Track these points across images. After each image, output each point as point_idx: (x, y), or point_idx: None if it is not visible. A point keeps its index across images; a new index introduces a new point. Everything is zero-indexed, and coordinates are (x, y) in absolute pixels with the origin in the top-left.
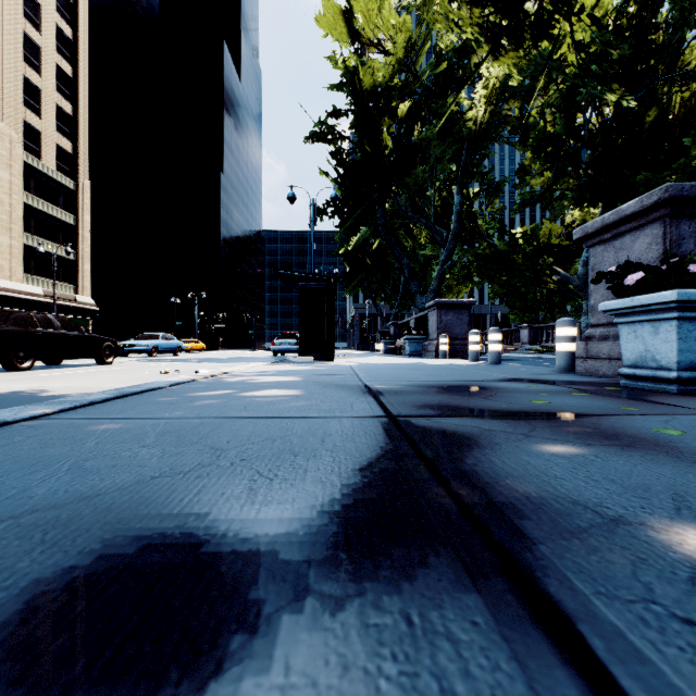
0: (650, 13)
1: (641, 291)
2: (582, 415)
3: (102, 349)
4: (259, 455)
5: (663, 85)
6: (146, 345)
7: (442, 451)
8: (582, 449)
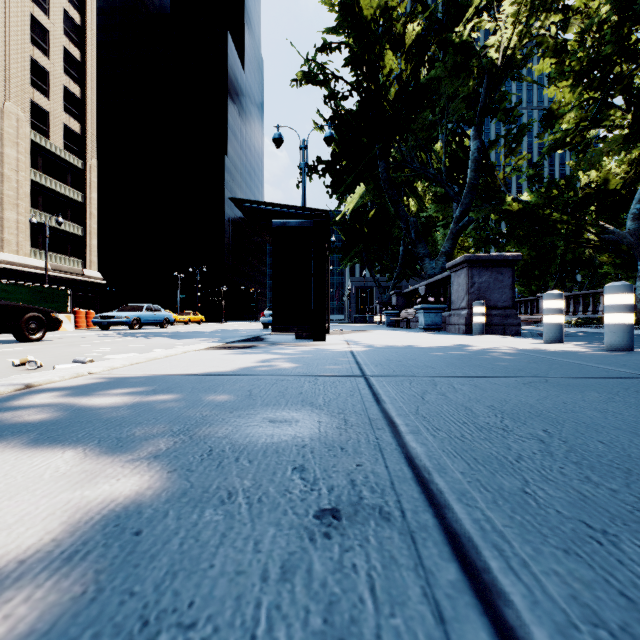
0: None
1: None
2: None
3: (23, 321)
4: None
5: None
6: (125, 316)
7: None
8: None
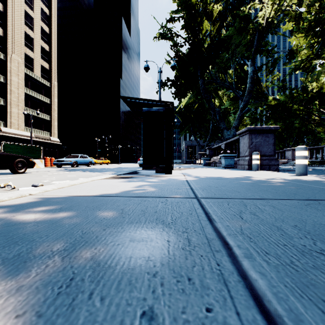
0: None
1: None
2: None
3: (14, 163)
4: None
5: None
6: (69, 160)
7: None
8: None
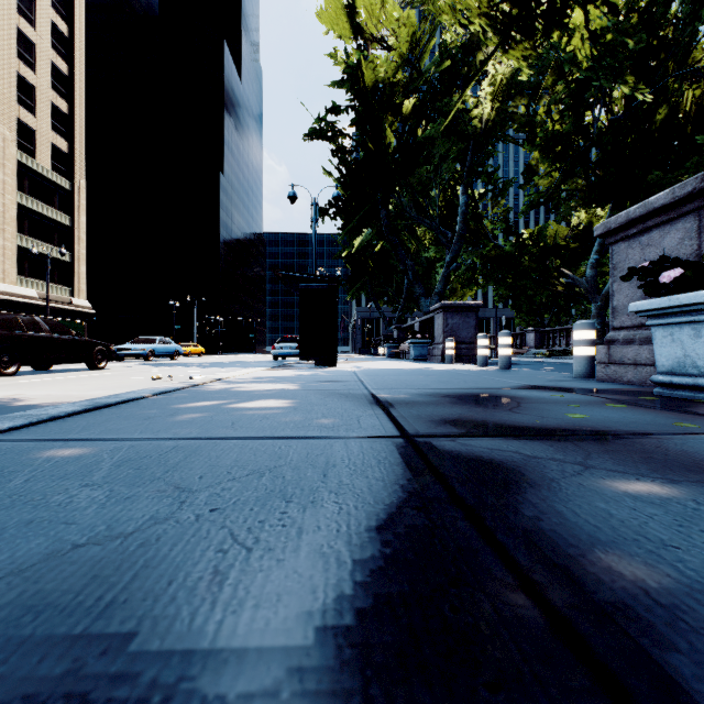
0: (662, 7)
1: (679, 290)
2: (636, 435)
3: (94, 353)
4: (238, 500)
5: (675, 82)
6: (142, 349)
7: (484, 493)
8: (669, 489)
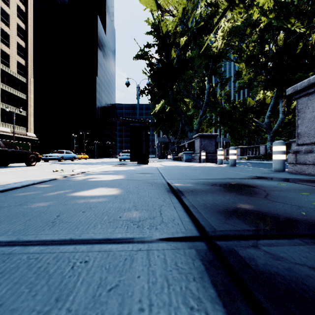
0: None
1: None
2: None
3: (29, 158)
4: None
5: (307, 30)
6: (57, 156)
7: None
8: None
